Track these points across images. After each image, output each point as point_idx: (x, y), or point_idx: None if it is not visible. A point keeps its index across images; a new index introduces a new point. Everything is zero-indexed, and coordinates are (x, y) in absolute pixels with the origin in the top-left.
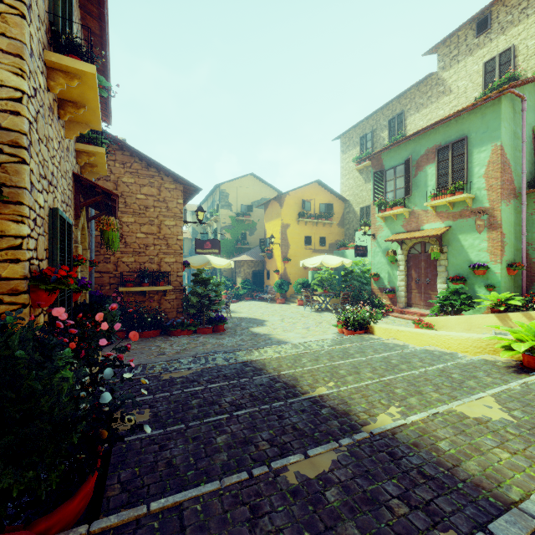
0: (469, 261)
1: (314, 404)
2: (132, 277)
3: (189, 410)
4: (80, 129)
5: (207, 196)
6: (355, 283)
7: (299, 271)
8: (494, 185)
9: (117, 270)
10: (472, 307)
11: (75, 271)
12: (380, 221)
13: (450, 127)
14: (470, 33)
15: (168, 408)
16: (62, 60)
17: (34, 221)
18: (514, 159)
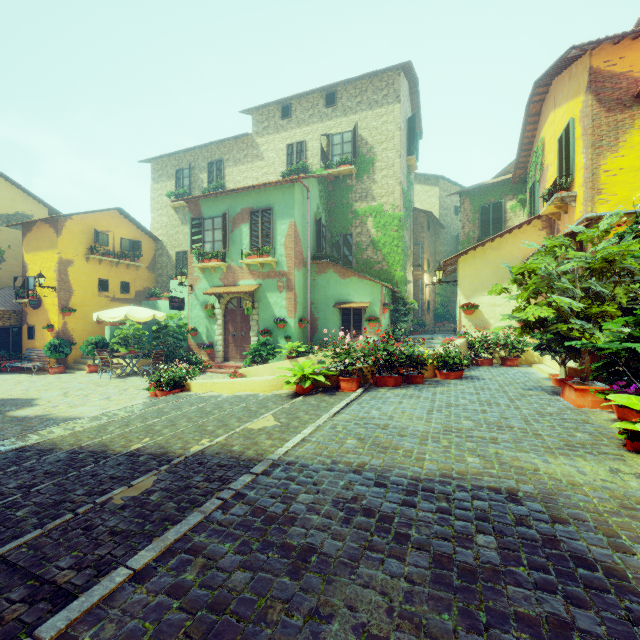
0: (274, 316)
1: (131, 456)
2: None
3: None
4: None
5: None
6: (170, 340)
7: (90, 326)
8: (291, 254)
9: None
10: (275, 355)
11: None
12: (199, 272)
13: (260, 194)
14: (277, 113)
15: None
16: None
17: None
18: (303, 235)
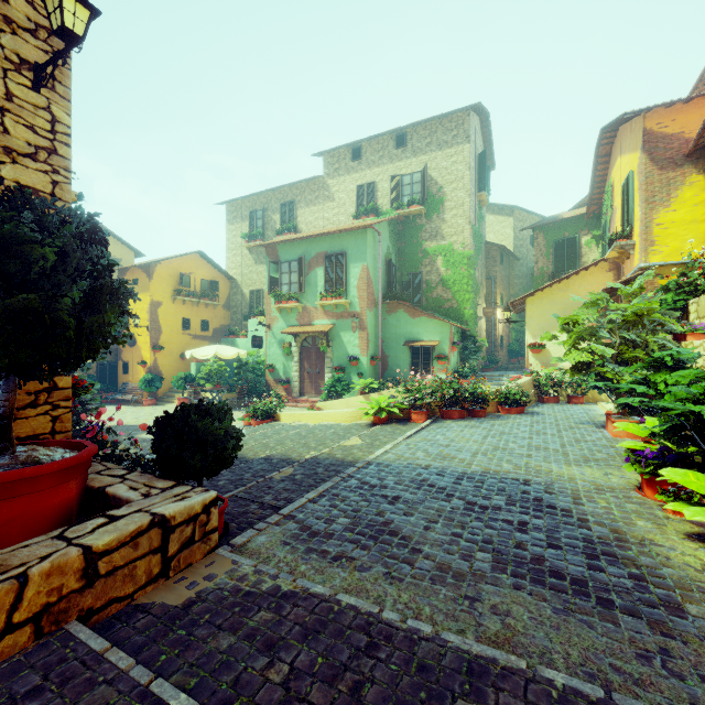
0: (347, 354)
1: (267, 459)
2: None
3: None
4: None
5: None
6: (251, 376)
7: (175, 362)
8: (363, 295)
9: None
10: (349, 391)
11: None
12: (276, 312)
13: (334, 239)
14: (348, 155)
15: None
16: None
17: None
18: (375, 277)
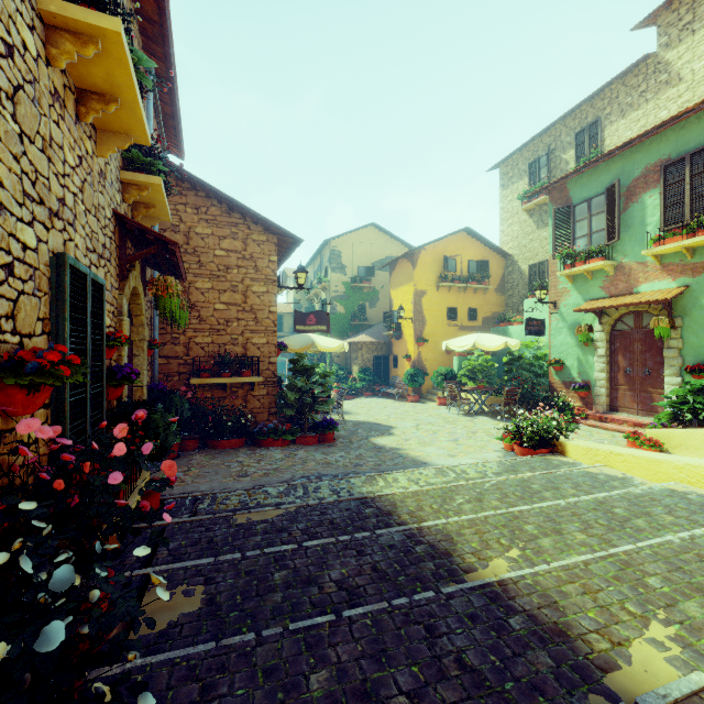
0: None
1: (493, 602)
2: (208, 365)
3: (267, 594)
4: (118, 142)
5: (313, 257)
6: (526, 375)
7: (440, 356)
8: None
9: (188, 354)
10: None
11: (112, 355)
12: (565, 283)
13: (686, 129)
14: None
15: (234, 586)
16: (66, 10)
17: (7, 269)
18: None
